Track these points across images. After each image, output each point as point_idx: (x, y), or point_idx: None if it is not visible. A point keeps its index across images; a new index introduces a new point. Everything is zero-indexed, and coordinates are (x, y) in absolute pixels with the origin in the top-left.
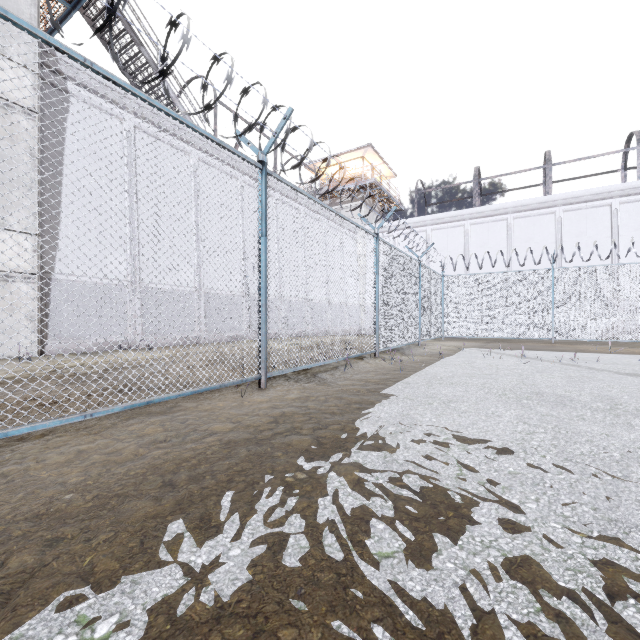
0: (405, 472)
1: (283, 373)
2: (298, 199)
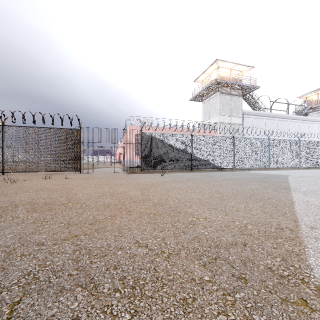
0: (317, 170)
1: (302, 167)
2: (297, 118)
